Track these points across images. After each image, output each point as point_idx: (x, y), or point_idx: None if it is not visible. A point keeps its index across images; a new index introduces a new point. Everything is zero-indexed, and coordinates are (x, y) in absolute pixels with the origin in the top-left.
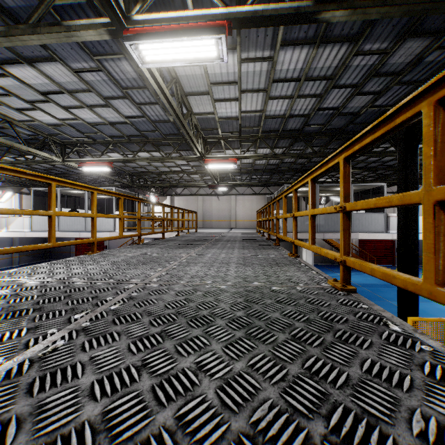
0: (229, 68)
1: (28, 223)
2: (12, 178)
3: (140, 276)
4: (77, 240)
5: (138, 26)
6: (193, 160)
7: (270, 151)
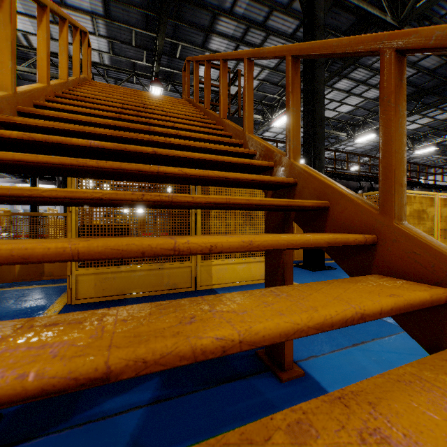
0: None
1: None
2: None
3: None
4: None
5: (356, 137)
6: None
7: None
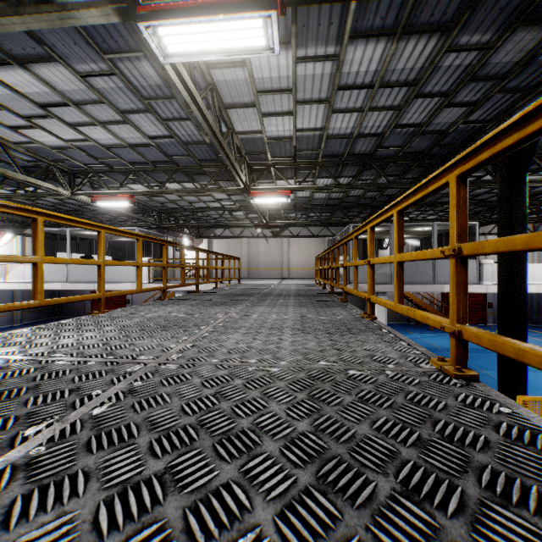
0: (281, 70)
1: (31, 272)
2: (10, 216)
3: (154, 350)
4: (76, 296)
5: (157, 3)
6: (236, 194)
7: (333, 181)
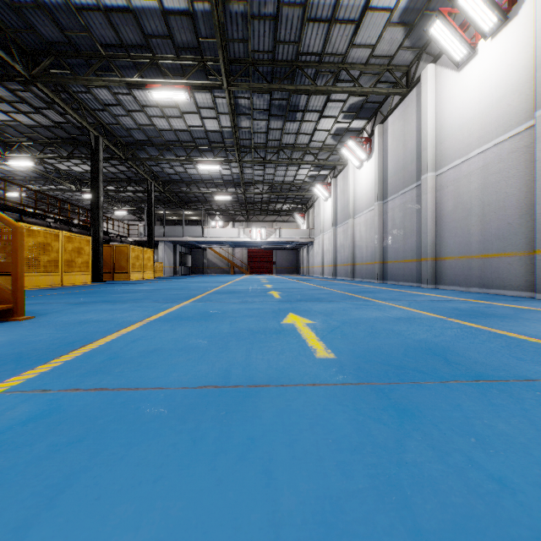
0: None
1: None
2: None
3: None
4: None
5: (9, 157)
6: None
7: (134, 188)
